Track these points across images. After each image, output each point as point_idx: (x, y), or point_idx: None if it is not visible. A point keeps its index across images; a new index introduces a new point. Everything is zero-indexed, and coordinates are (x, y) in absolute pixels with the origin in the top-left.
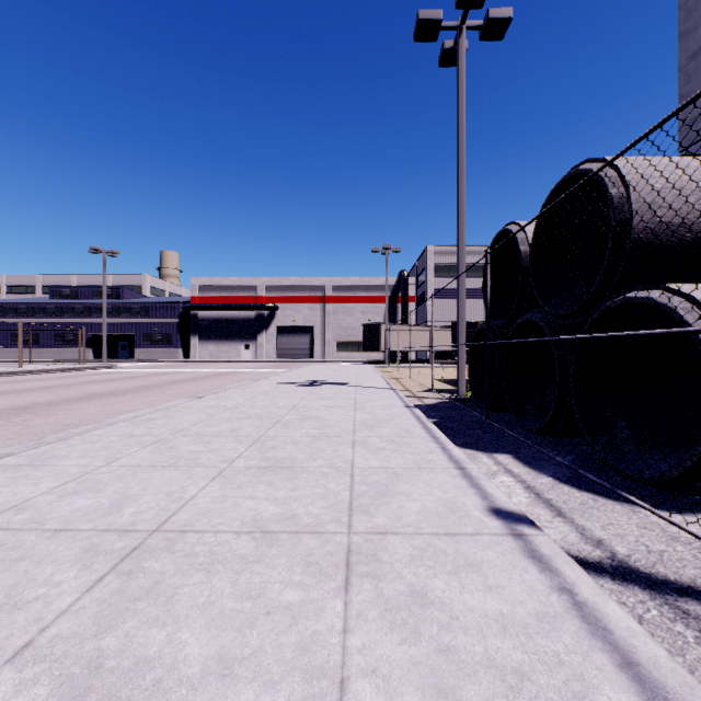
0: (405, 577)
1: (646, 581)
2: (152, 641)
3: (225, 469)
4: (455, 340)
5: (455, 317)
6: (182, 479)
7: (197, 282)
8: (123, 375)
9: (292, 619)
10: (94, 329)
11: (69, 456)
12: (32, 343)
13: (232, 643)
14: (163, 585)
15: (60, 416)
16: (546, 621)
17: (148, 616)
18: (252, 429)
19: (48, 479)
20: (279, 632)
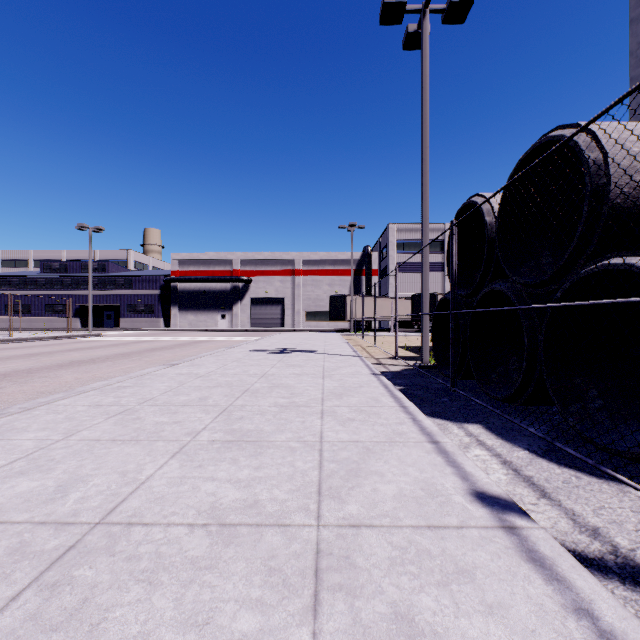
0: (386, 592)
1: None
2: None
3: (187, 443)
4: (415, 310)
5: (414, 289)
6: (140, 455)
7: (177, 256)
8: (106, 342)
9: None
10: (82, 300)
11: (28, 428)
12: (24, 313)
13: None
14: (91, 605)
15: (37, 384)
16: None
17: None
18: (221, 398)
19: None
20: None
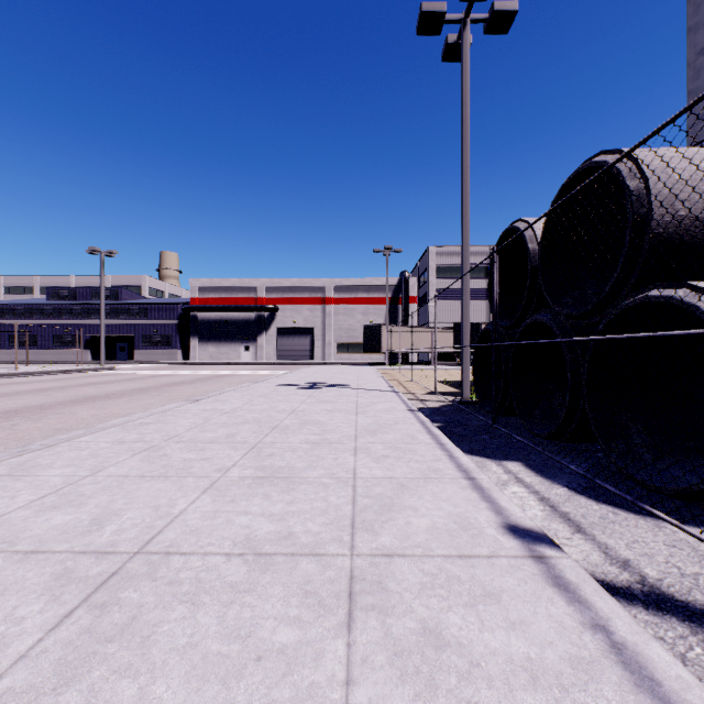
0: (416, 611)
1: (684, 610)
2: (121, 697)
3: (218, 479)
4: (457, 341)
5: (456, 318)
6: (171, 491)
7: (197, 282)
8: (120, 377)
9: (287, 666)
10: (93, 330)
11: (53, 465)
12: (29, 344)
13: (215, 699)
14: (140, 621)
15: (52, 420)
16: (581, 669)
17: (119, 662)
18: (249, 435)
19: (27, 491)
20: (271, 684)
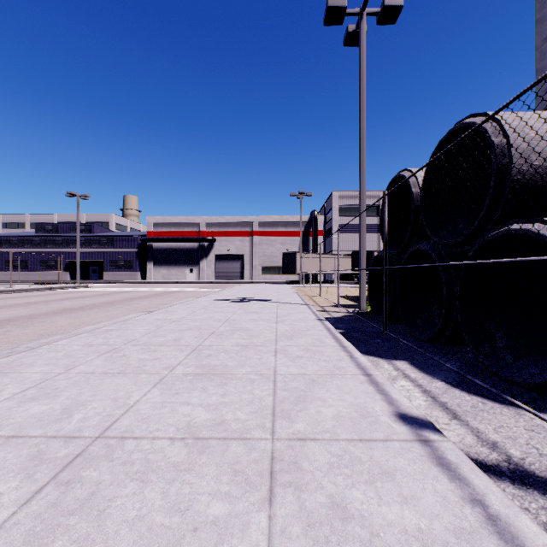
0: (325, 487)
1: (544, 485)
2: None
3: (166, 376)
4: (354, 265)
5: (354, 247)
6: (128, 385)
7: (152, 219)
8: (92, 293)
9: (218, 536)
10: (71, 256)
11: (35, 363)
12: (22, 267)
13: None
14: (98, 497)
15: (37, 327)
16: (464, 538)
17: (78, 533)
18: (191, 339)
19: (12, 385)
20: None
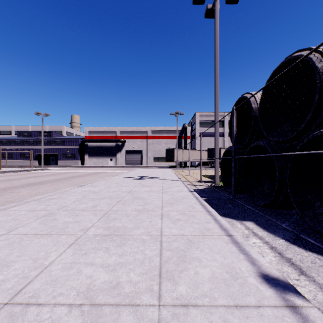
0: None
1: None
2: None
3: (80, 236)
4: (209, 156)
5: (209, 145)
6: (49, 245)
7: (87, 129)
8: (49, 173)
9: None
10: (39, 151)
11: None
12: (9, 158)
13: None
14: None
15: (6, 196)
16: None
17: None
18: (104, 206)
19: None
20: None
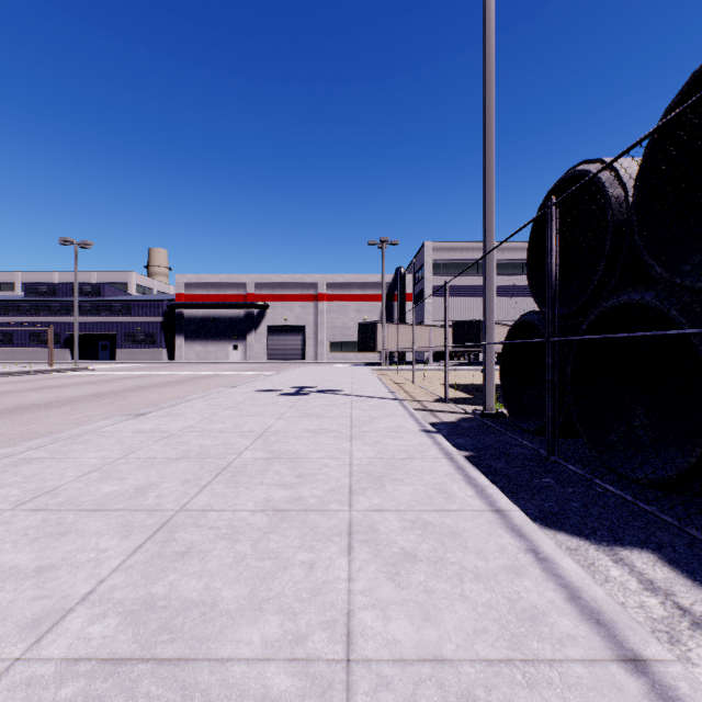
0: None
1: None
2: None
3: None
4: (456, 339)
5: (454, 316)
6: None
7: (183, 278)
8: (86, 379)
9: None
10: (72, 328)
11: None
12: (5, 343)
13: None
14: None
15: None
16: None
17: None
18: (173, 489)
19: None
20: None
